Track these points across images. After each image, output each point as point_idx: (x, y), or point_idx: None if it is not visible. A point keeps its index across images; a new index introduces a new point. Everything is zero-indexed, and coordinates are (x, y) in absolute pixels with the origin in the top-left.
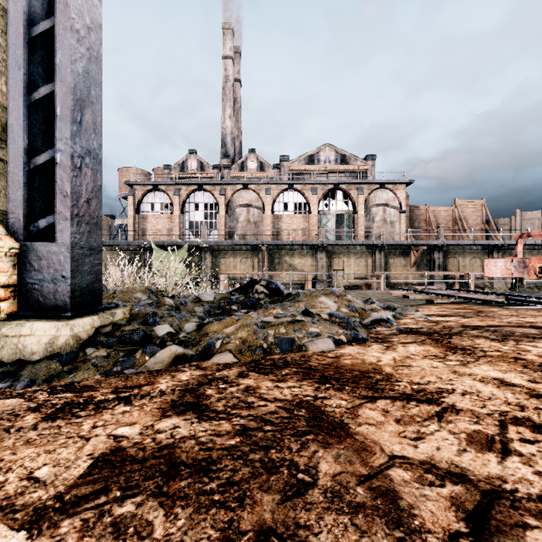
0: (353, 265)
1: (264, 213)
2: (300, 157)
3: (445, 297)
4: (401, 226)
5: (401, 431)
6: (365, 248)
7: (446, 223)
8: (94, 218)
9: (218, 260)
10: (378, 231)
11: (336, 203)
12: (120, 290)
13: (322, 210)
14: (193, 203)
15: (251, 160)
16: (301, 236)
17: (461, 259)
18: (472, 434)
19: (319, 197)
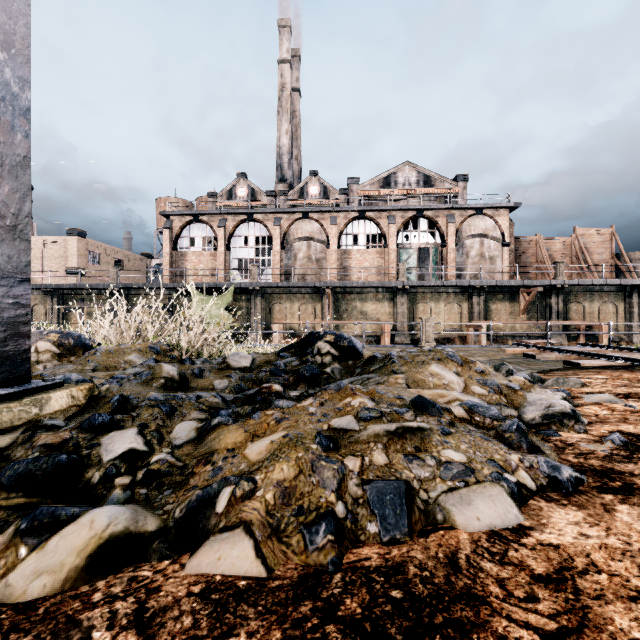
0: (443, 312)
1: (329, 248)
2: (372, 180)
3: (588, 357)
4: (504, 262)
5: None
6: (459, 290)
7: (563, 258)
8: (5, 217)
9: (272, 306)
10: (473, 269)
11: (419, 234)
12: (106, 348)
13: (401, 243)
14: (241, 237)
15: (313, 184)
16: (375, 276)
17: (587, 304)
18: None
19: (398, 227)
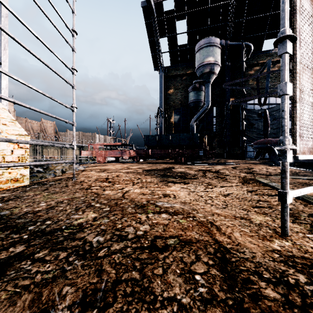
0: None
1: None
2: None
3: None
4: None
5: (111, 169)
6: None
7: (37, 130)
8: None
9: None
10: None
11: None
12: None
13: None
14: None
15: None
16: None
17: (49, 150)
18: (115, 168)
19: None
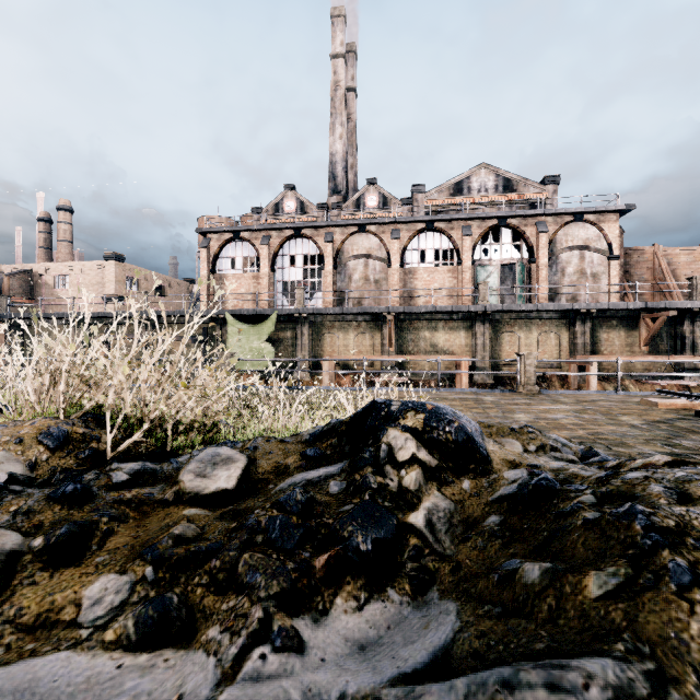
0: (536, 344)
1: (390, 267)
2: (441, 187)
3: None
4: (612, 281)
5: None
6: (556, 316)
7: (690, 274)
8: None
9: (321, 337)
10: (570, 290)
11: (501, 248)
12: None
13: (478, 259)
14: (288, 256)
15: (371, 194)
16: (446, 300)
17: None
18: None
19: (474, 240)
